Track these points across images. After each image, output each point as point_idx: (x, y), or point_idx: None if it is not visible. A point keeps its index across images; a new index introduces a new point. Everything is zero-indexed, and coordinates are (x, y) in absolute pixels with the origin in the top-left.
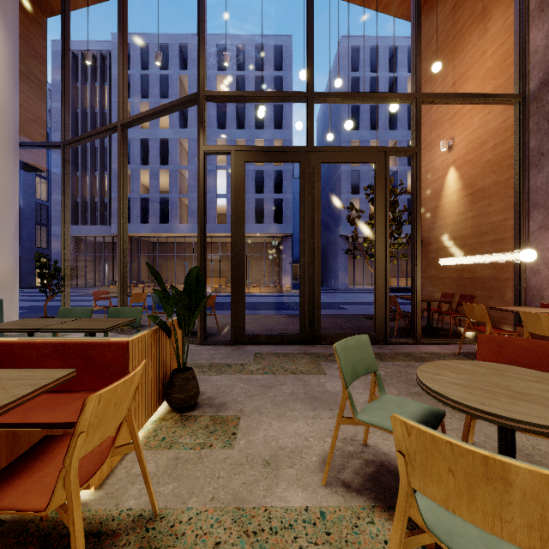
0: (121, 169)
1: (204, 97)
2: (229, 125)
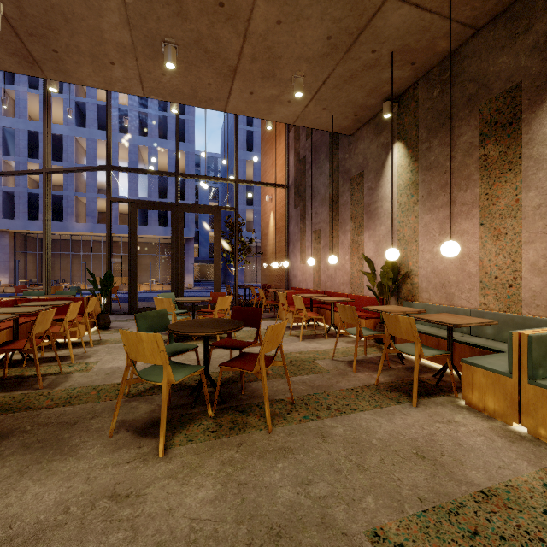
0: (46, 202)
1: (111, 169)
2: (132, 131)
